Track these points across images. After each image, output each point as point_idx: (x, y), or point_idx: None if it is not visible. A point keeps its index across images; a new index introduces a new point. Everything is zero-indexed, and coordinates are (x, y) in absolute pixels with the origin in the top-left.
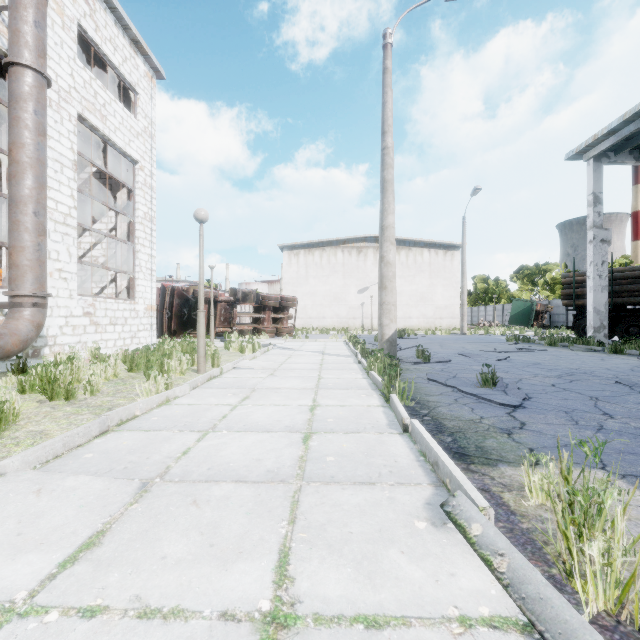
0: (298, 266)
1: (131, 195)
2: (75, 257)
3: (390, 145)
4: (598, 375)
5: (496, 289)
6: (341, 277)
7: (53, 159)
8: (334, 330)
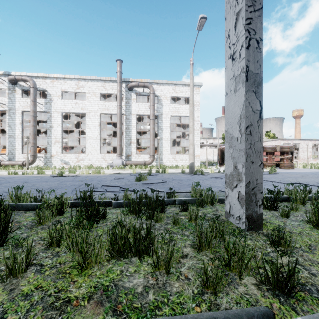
0: None
1: None
2: (170, 146)
3: (190, 99)
4: (175, 180)
5: None
6: None
7: (165, 128)
8: None
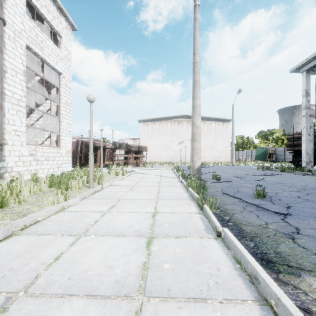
0: (148, 130)
1: (58, 91)
2: (24, 123)
3: (198, 61)
4: None
5: (248, 142)
6: (170, 136)
7: (11, 69)
8: (166, 163)
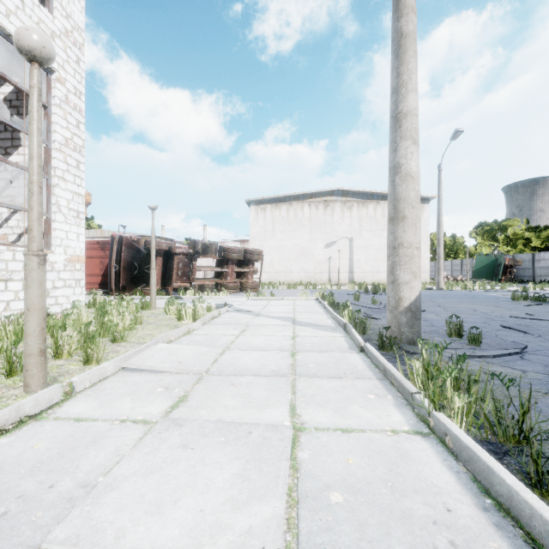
0: (265, 221)
1: (45, 113)
2: None
3: None
4: None
5: (453, 245)
6: (308, 231)
7: None
8: (301, 284)
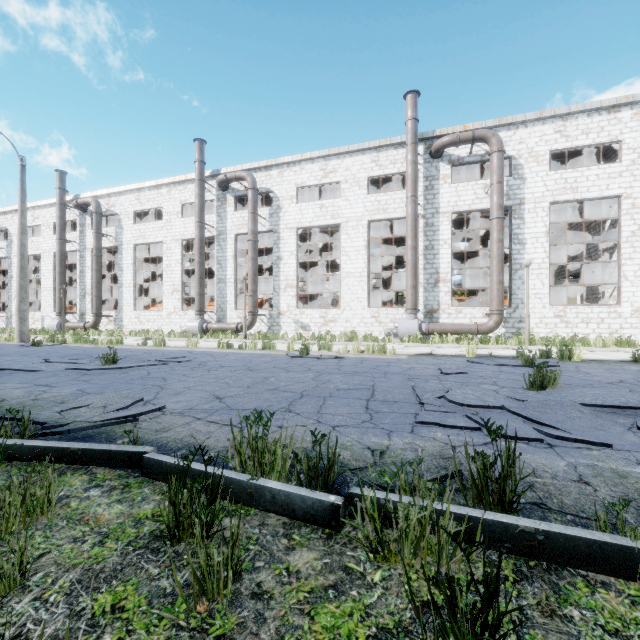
0: None
1: (617, 223)
2: (547, 285)
3: None
4: None
5: None
6: None
7: (531, 238)
8: None
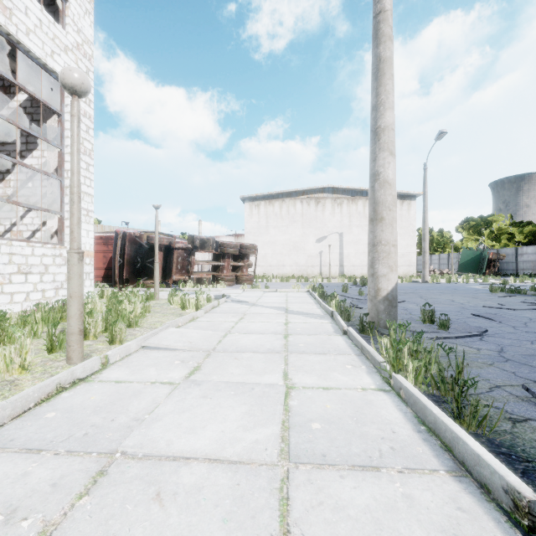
0: (259, 216)
1: (58, 120)
2: None
3: (388, 7)
4: None
5: (441, 240)
6: (300, 227)
7: None
8: (293, 278)
